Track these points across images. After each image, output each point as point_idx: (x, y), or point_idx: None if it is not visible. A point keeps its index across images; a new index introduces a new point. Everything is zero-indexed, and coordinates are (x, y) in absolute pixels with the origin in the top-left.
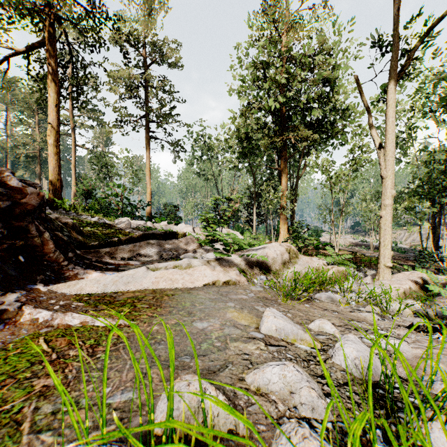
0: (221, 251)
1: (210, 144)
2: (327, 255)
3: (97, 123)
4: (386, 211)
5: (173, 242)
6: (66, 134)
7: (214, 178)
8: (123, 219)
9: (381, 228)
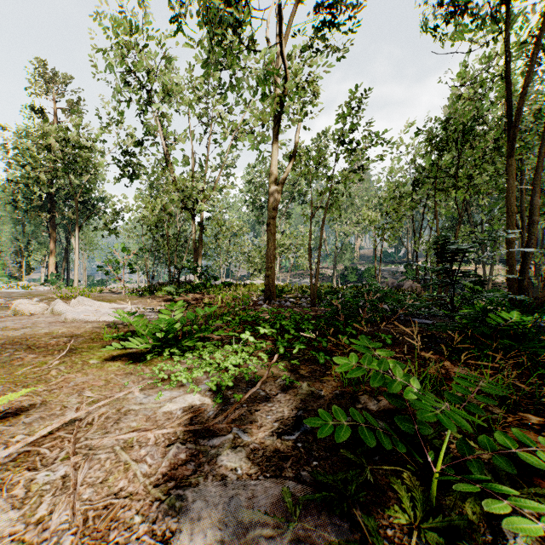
0: None
1: None
2: None
3: None
4: (76, 271)
5: None
6: None
7: None
8: None
9: (75, 276)
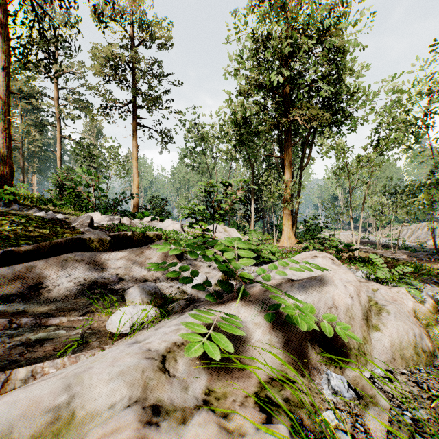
0: (214, 267)
1: (204, 134)
2: (344, 258)
3: (85, 114)
4: None
5: (126, 253)
6: (51, 124)
7: (209, 171)
8: (92, 214)
9: None
